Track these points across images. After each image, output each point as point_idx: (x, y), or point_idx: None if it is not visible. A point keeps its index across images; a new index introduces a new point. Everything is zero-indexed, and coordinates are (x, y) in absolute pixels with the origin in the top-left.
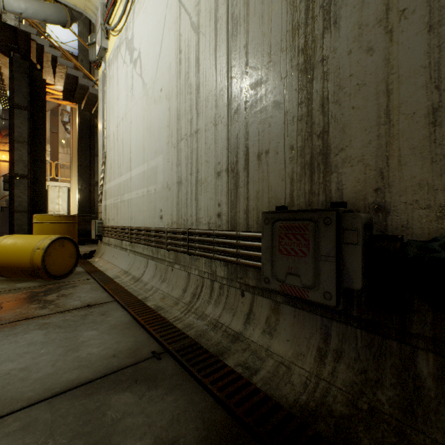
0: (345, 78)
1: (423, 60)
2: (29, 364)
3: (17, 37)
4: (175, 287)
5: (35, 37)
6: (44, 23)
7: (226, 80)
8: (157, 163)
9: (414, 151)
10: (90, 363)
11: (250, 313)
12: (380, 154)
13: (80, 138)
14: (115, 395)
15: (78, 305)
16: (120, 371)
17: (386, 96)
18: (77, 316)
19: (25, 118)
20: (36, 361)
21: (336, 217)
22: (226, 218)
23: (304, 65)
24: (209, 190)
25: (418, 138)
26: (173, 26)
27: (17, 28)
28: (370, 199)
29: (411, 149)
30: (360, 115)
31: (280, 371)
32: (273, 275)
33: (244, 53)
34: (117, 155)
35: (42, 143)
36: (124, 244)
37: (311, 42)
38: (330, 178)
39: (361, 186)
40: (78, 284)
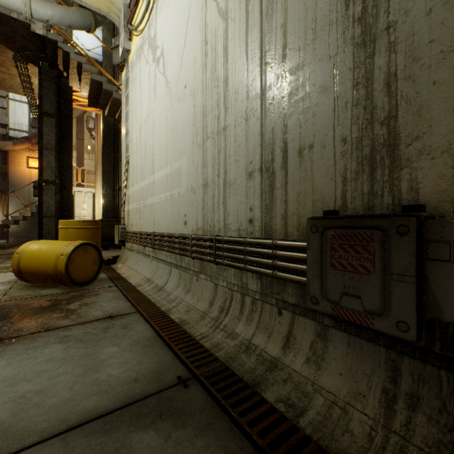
0: (421, 46)
1: None
2: (46, 386)
3: (45, 46)
4: (201, 299)
5: (62, 45)
6: (70, 32)
7: (259, 67)
8: (181, 165)
9: None
10: (109, 389)
11: (290, 336)
12: None
13: (104, 143)
14: (137, 433)
15: (100, 316)
16: (143, 401)
17: None
18: (98, 328)
19: (53, 125)
20: (53, 383)
21: (416, 224)
22: (259, 224)
23: (361, 37)
24: (239, 192)
25: None
26: (198, 16)
27: (45, 37)
28: None
29: None
30: (445, 92)
31: (334, 414)
32: (323, 295)
33: (281, 33)
34: (140, 158)
35: (68, 149)
36: (147, 250)
37: (371, 8)
38: (399, 175)
39: (448, 184)
40: (100, 292)
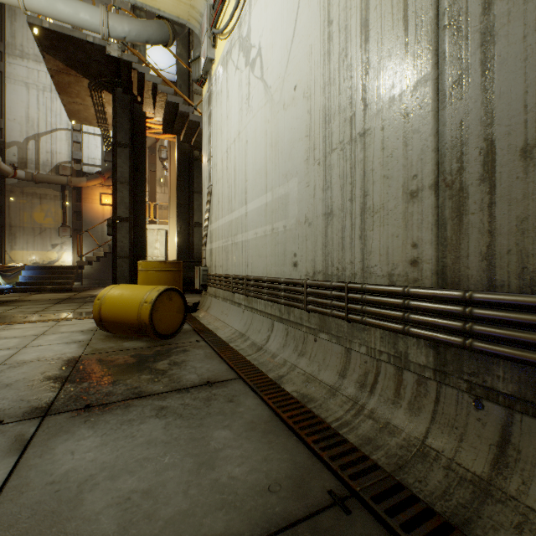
0: None
1: None
2: (153, 484)
3: (119, 70)
4: (323, 367)
5: (137, 66)
6: (144, 52)
7: (431, 34)
8: (288, 190)
9: None
10: (237, 501)
11: (506, 446)
12: None
13: (179, 173)
14: None
15: (196, 381)
16: (290, 531)
17: None
18: (198, 399)
19: (126, 157)
20: (161, 480)
21: None
22: (431, 268)
23: None
24: (391, 222)
25: None
26: None
27: (119, 60)
28: None
29: None
30: None
31: None
32: None
33: None
34: (227, 186)
35: (142, 182)
36: (237, 297)
37: None
38: None
39: None
40: (188, 348)
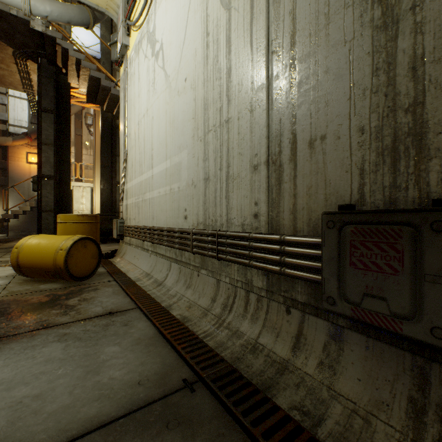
0: None
1: None
2: (44, 390)
3: (44, 43)
4: (202, 295)
5: (61, 42)
6: (69, 29)
7: (265, 57)
8: (181, 159)
9: None
10: (111, 393)
11: (300, 336)
12: None
13: (102, 139)
14: None
15: (100, 312)
16: (147, 407)
17: None
18: (98, 325)
19: (52, 121)
20: (52, 386)
21: None
22: (265, 219)
23: (381, 19)
24: (243, 186)
25: None
26: (199, 8)
27: (44, 34)
28: None
29: None
30: None
31: (355, 425)
32: (341, 295)
33: (290, 20)
34: (139, 153)
35: (67, 145)
36: (146, 244)
37: None
38: (427, 166)
39: None
40: (99, 287)
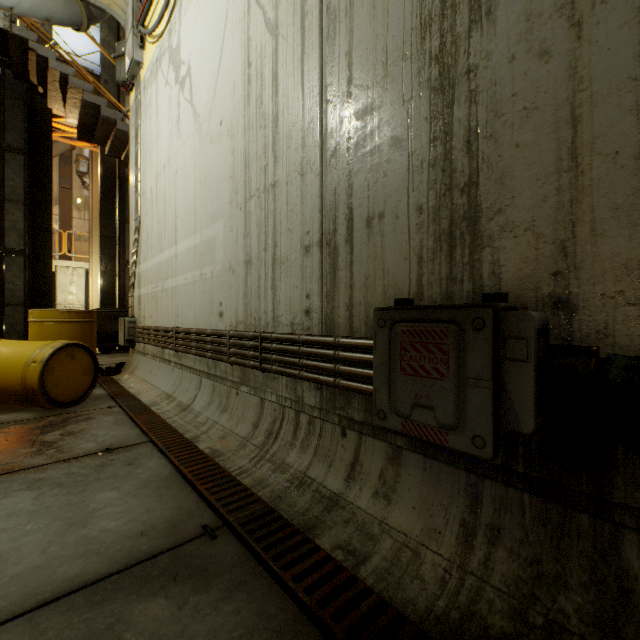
0: (504, 99)
1: (631, 68)
2: (5, 550)
3: (7, 46)
4: (241, 420)
5: (35, 46)
6: (49, 26)
7: (318, 106)
8: (215, 233)
9: (618, 214)
10: (102, 548)
11: (355, 464)
12: (561, 217)
13: (103, 196)
14: (140, 603)
15: (93, 449)
16: (150, 560)
17: (571, 126)
18: (89, 466)
19: (20, 166)
20: (17, 545)
21: (493, 317)
22: (318, 317)
23: (439, 81)
24: (293, 273)
25: (623, 193)
26: (239, 27)
27: (7, 32)
28: (546, 290)
29: (613, 209)
30: (529, 157)
31: (403, 558)
32: (392, 407)
33: (346, 64)
34: (157, 221)
35: (46, 203)
36: (167, 354)
37: (450, 45)
38: (481, 255)
39: (531, 269)
40: (95, 415)
